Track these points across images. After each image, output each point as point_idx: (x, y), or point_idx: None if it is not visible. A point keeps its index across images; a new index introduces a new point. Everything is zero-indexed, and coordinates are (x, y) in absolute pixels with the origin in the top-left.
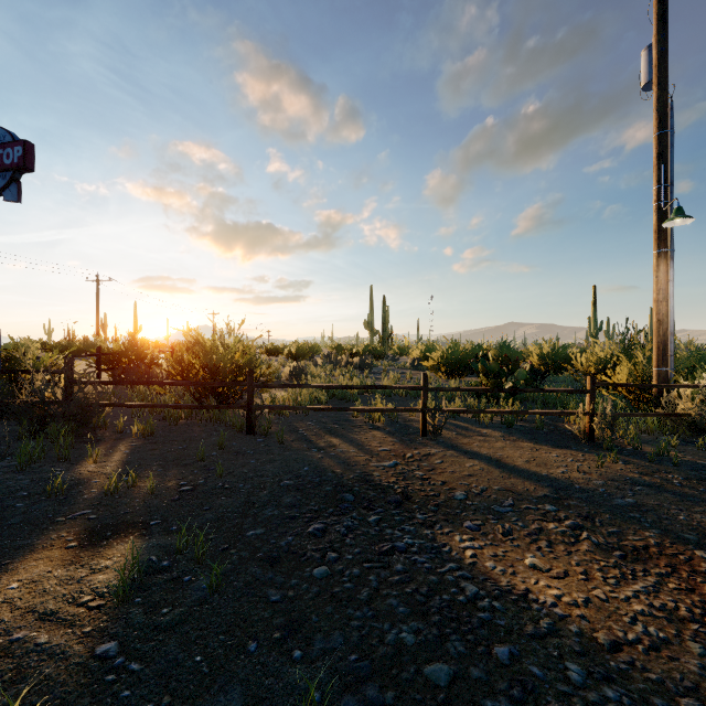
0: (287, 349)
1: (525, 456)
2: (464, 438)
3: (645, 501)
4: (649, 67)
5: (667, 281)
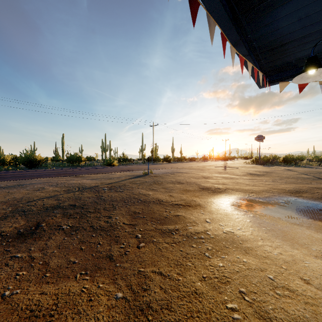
0: None
1: None
2: None
3: None
4: None
5: None
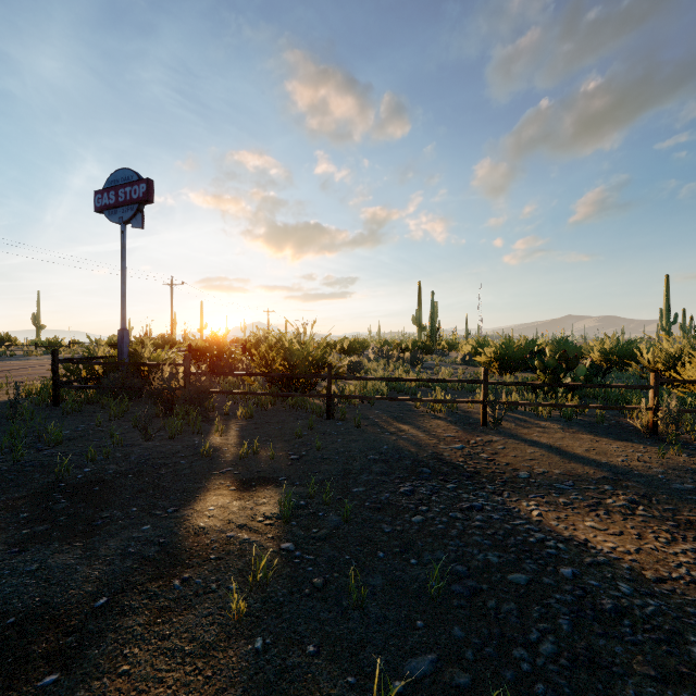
0: (339, 344)
1: (585, 446)
2: (524, 429)
3: None
4: None
5: None
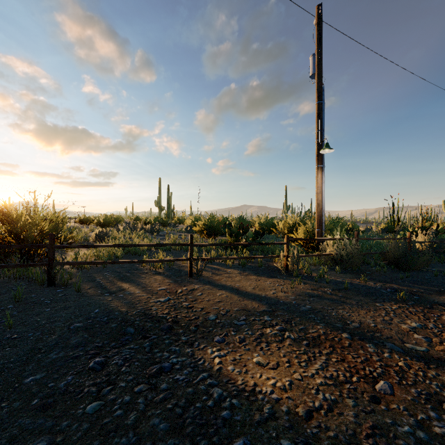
0: (96, 219)
1: (252, 284)
2: (217, 276)
3: (316, 306)
4: (313, 66)
5: (322, 183)
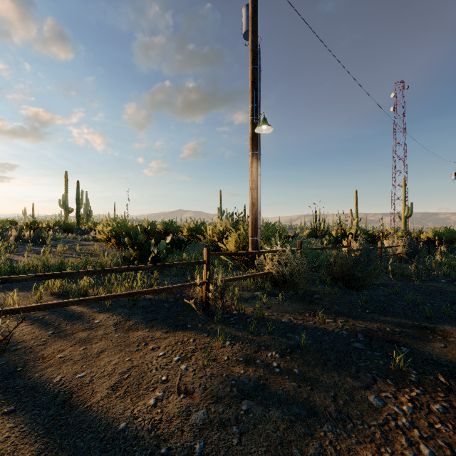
0: None
1: (120, 368)
2: (58, 341)
3: None
4: (247, 20)
5: (257, 175)
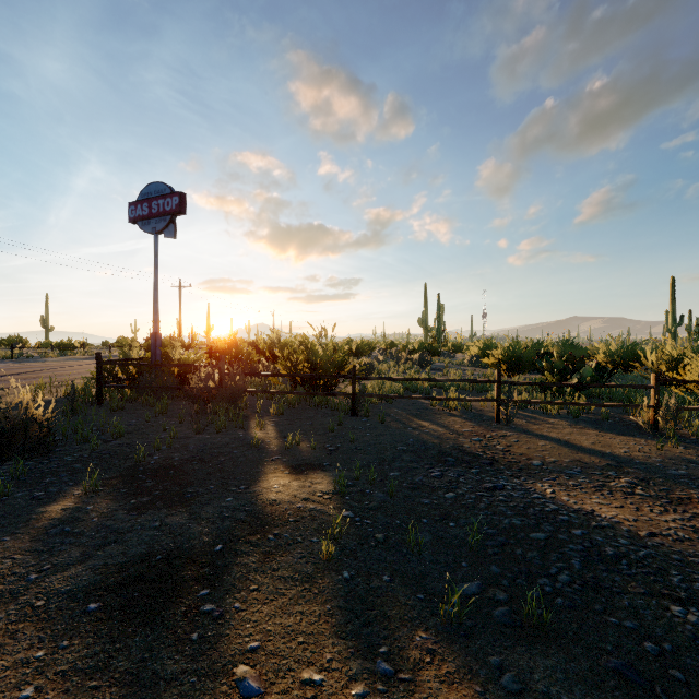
0: (347, 346)
1: (591, 439)
2: (534, 425)
3: (696, 473)
4: None
5: None
